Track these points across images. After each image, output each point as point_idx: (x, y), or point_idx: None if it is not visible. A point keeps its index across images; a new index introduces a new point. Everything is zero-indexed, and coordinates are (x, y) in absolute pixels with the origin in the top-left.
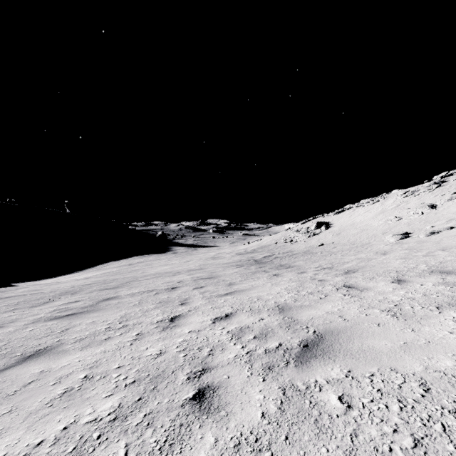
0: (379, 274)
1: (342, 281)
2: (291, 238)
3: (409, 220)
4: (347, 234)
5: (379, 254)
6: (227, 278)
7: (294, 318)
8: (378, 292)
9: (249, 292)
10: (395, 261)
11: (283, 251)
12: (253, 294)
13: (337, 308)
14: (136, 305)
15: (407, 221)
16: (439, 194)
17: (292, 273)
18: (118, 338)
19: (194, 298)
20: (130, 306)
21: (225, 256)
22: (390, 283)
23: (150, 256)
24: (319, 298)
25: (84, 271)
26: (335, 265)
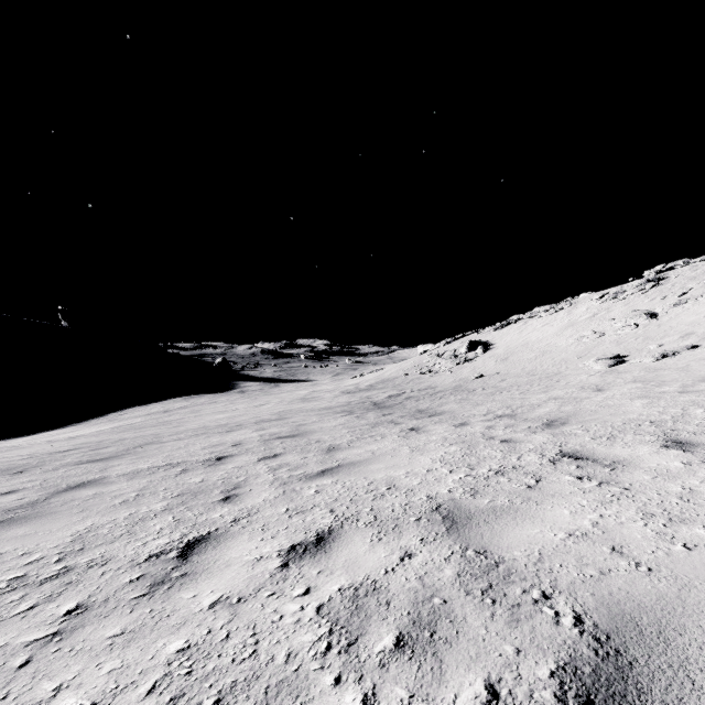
0: (620, 428)
1: (551, 442)
2: (430, 366)
3: (617, 336)
4: (519, 360)
5: (589, 389)
6: (325, 437)
7: (493, 555)
8: (656, 472)
9: (369, 468)
10: (630, 402)
11: (418, 387)
12: (377, 474)
13: (588, 520)
14: (127, 502)
15: (615, 337)
16: (658, 296)
17: (444, 427)
18: (10, 629)
19: (255, 482)
20: (112, 504)
21: (324, 395)
22: (662, 448)
23: (202, 397)
24: (526, 488)
25: (85, 423)
26: (517, 410)
